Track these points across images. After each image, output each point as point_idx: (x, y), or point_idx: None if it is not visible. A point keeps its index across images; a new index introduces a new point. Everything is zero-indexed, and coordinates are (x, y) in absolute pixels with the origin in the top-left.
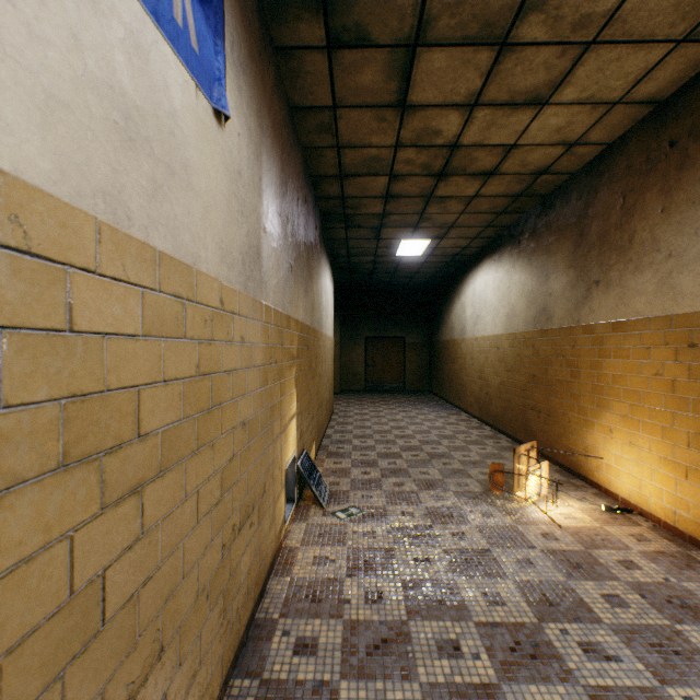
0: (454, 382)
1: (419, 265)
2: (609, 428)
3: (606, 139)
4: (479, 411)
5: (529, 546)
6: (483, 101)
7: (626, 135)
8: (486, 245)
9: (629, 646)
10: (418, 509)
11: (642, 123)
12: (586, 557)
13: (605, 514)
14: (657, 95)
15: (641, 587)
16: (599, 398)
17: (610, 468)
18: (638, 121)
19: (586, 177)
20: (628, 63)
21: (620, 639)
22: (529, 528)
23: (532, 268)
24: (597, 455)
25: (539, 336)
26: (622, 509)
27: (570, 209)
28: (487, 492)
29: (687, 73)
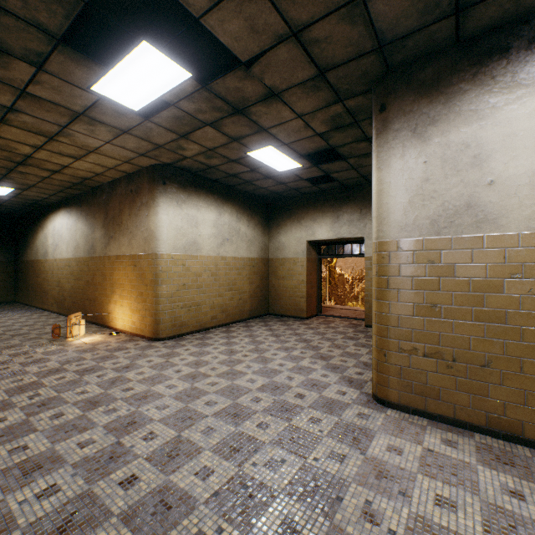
0: (39, 291)
1: (4, 200)
2: (116, 301)
3: (114, 177)
4: (58, 308)
5: (68, 351)
6: (46, 149)
7: (121, 179)
8: (63, 200)
9: (94, 361)
10: (2, 356)
11: (125, 177)
12: (93, 348)
13: (110, 336)
14: (127, 171)
15: (109, 349)
16: (113, 289)
17: (117, 318)
18: (124, 176)
19: (109, 188)
20: (110, 161)
21: (92, 360)
22: (71, 347)
23: (88, 223)
24: (113, 314)
25: (91, 260)
26: (118, 332)
27: (104, 200)
28: (52, 341)
29: (134, 170)
